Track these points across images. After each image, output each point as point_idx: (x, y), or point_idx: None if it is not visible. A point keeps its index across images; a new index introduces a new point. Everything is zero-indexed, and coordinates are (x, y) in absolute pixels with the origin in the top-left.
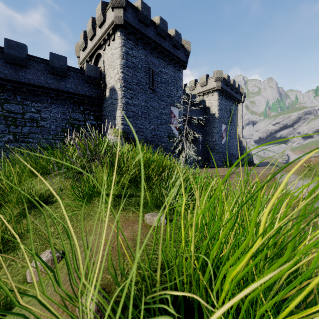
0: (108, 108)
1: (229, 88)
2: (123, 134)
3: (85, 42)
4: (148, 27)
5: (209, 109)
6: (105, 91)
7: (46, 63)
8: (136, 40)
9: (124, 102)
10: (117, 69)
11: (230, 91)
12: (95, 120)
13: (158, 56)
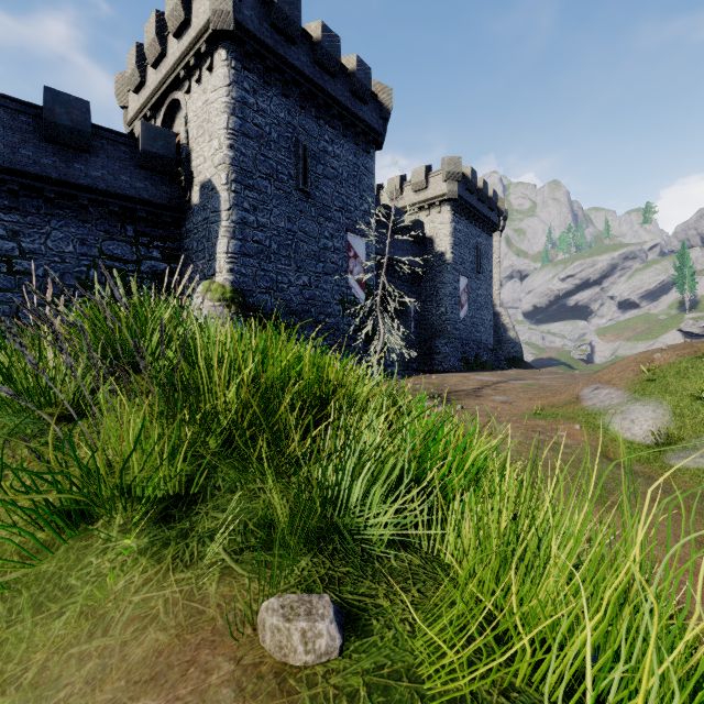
0: (197, 232)
1: (474, 197)
2: (235, 296)
3: (142, 72)
4: (295, 44)
5: (431, 242)
6: (191, 191)
7: (33, 112)
8: (266, 73)
9: (237, 219)
10: (220, 139)
11: (476, 204)
12: (165, 260)
13: (318, 115)
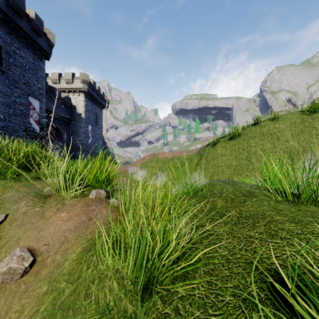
0: None
1: (94, 93)
2: None
3: None
4: None
5: (75, 108)
6: None
7: None
8: None
9: None
10: None
11: (95, 96)
12: None
13: (10, 32)
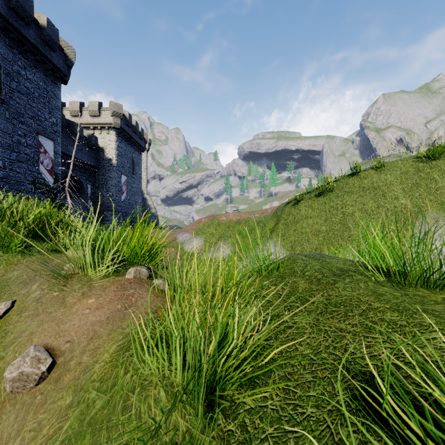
0: None
1: (130, 130)
2: None
3: None
4: None
5: (103, 151)
6: None
7: None
8: None
9: None
10: None
11: (131, 134)
12: None
13: (12, 45)
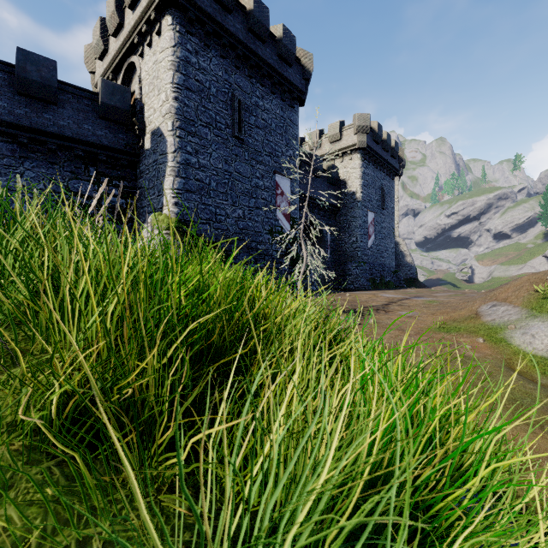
0: (148, 172)
1: (379, 147)
2: (179, 226)
3: (105, 41)
4: (231, 13)
5: (344, 184)
6: (144, 138)
7: (8, 70)
8: (206, 37)
9: (181, 160)
10: (166, 92)
11: (381, 153)
12: (122, 196)
13: (250, 74)
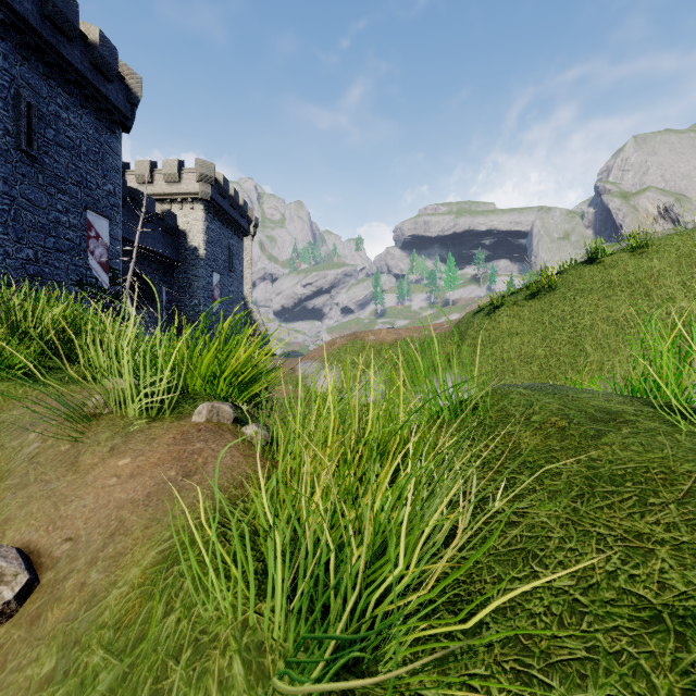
0: None
1: (226, 203)
2: None
3: None
4: None
5: (185, 236)
6: None
7: None
8: None
9: None
10: None
11: (228, 209)
12: None
13: (48, 74)
